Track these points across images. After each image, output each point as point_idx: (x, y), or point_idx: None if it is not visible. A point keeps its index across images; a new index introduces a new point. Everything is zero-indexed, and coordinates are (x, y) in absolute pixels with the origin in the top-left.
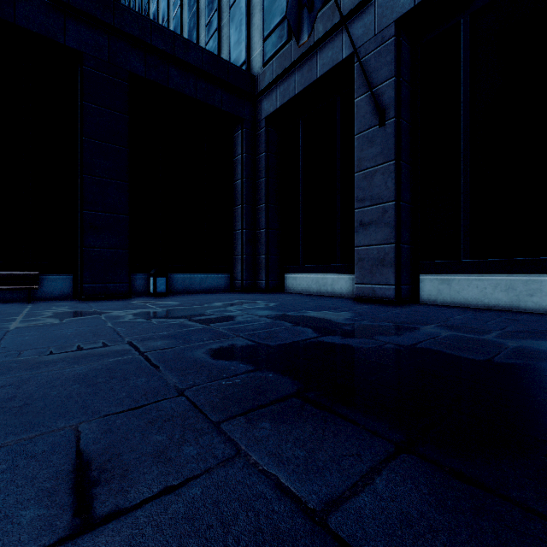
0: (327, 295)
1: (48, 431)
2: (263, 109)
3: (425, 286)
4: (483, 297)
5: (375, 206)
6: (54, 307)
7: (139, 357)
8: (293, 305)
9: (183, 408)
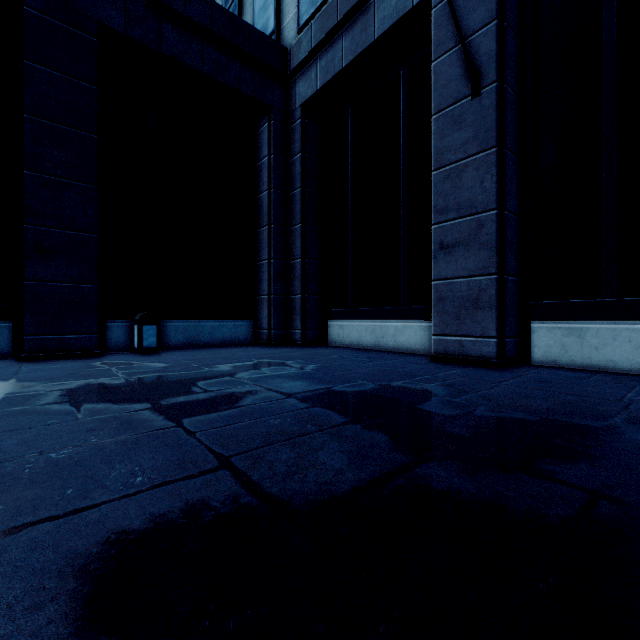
0: (388, 350)
1: None
2: (298, 94)
3: (539, 339)
4: None
5: (464, 218)
6: None
7: None
8: (342, 369)
9: None
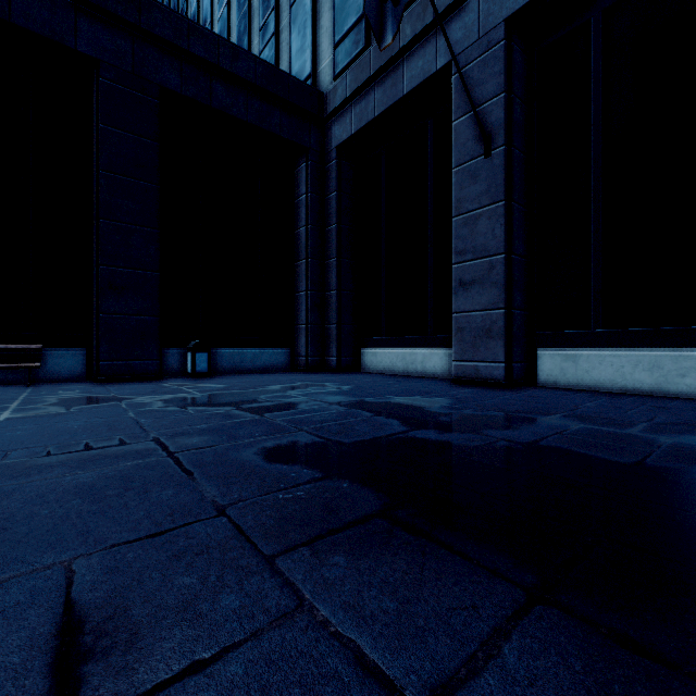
0: (417, 375)
1: (28, 570)
2: (334, 136)
3: (543, 364)
4: (619, 377)
5: (479, 260)
6: (60, 391)
7: (167, 460)
8: (373, 389)
9: (223, 534)
